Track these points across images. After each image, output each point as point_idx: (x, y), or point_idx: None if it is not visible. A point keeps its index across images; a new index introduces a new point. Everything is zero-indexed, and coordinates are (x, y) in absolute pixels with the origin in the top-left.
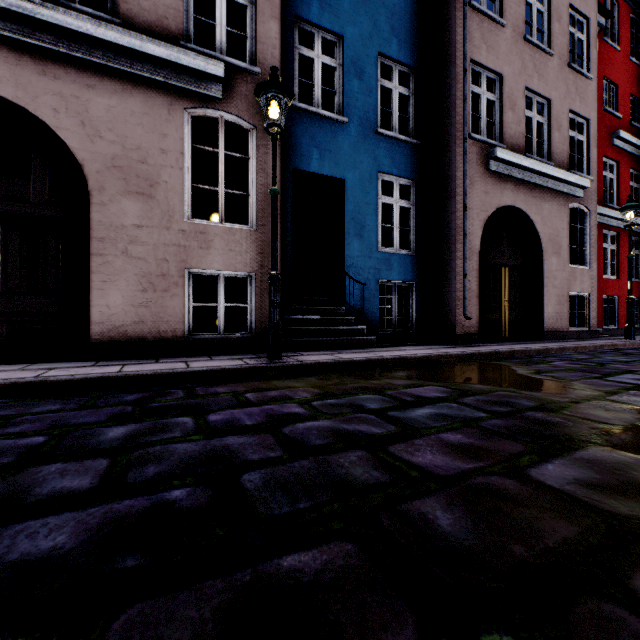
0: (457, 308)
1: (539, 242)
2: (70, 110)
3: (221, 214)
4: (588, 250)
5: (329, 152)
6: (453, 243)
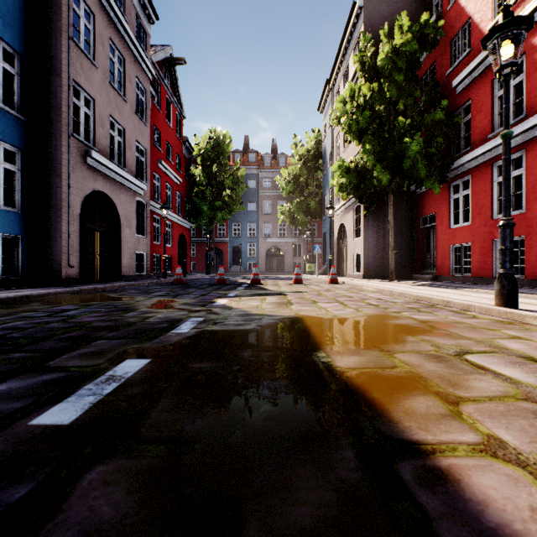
0: (63, 259)
1: (119, 218)
2: None
3: None
4: (146, 227)
5: None
6: (59, 210)
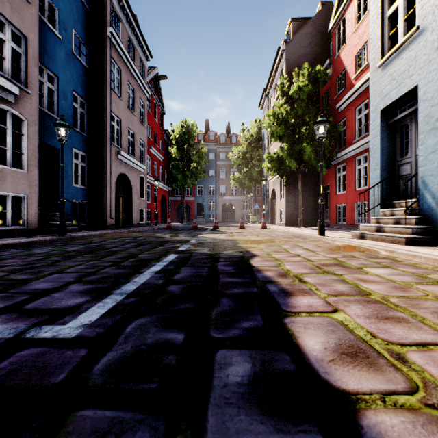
0: (108, 214)
1: (132, 188)
2: None
3: (10, 162)
4: (145, 192)
5: (52, 134)
6: (106, 187)
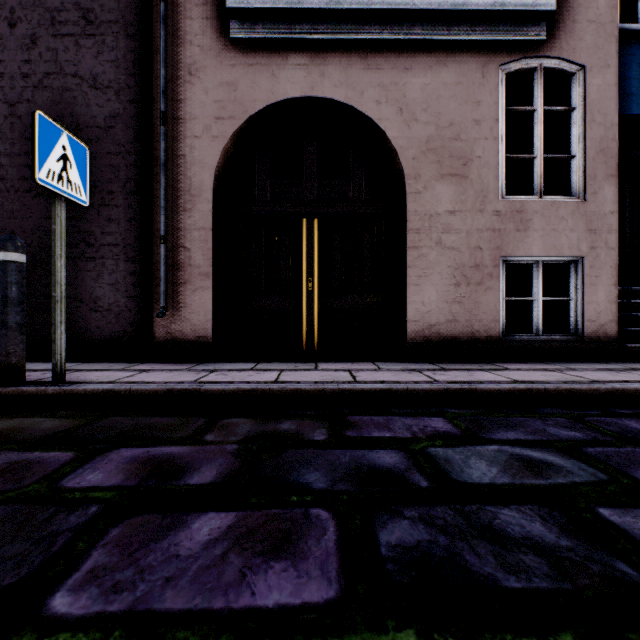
0: None
1: None
2: (389, 99)
3: (539, 186)
4: None
5: None
6: None
